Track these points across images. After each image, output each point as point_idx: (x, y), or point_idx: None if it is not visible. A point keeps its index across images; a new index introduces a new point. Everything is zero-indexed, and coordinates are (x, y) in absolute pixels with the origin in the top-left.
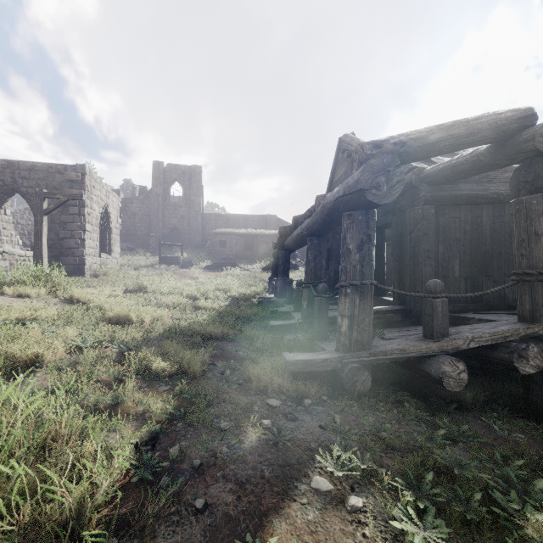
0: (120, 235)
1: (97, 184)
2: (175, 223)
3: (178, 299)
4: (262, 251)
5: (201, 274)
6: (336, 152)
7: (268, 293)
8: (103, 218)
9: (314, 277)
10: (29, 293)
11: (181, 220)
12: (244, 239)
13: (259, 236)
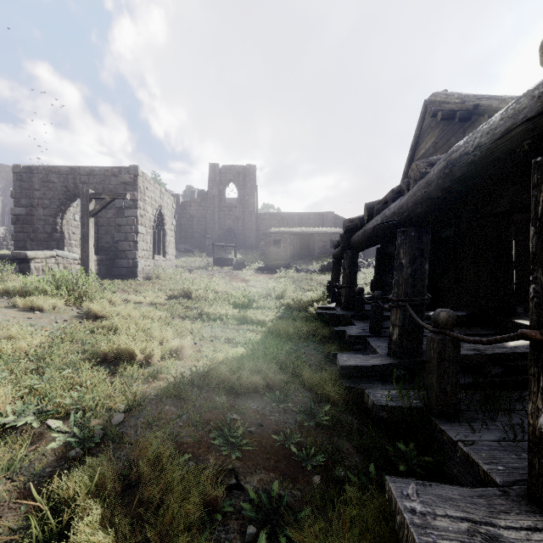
0: (179, 237)
1: (151, 186)
2: (230, 224)
3: (222, 309)
4: (319, 251)
5: (253, 276)
6: (419, 120)
7: (328, 300)
8: (158, 220)
9: (411, 292)
10: (41, 306)
11: (236, 220)
12: (299, 239)
13: (315, 234)
